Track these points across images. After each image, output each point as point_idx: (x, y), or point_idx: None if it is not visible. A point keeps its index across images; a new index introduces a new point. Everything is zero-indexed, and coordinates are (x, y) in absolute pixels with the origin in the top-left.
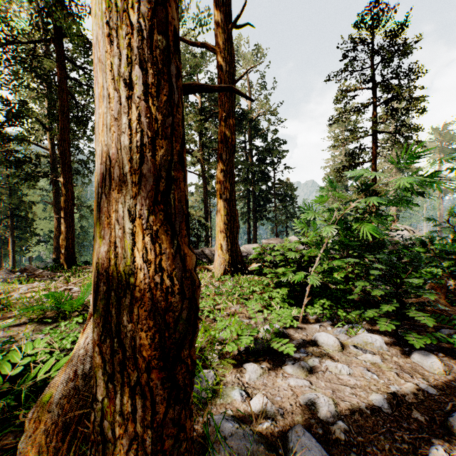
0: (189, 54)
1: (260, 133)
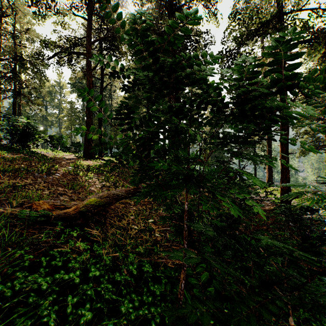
0: None
1: None
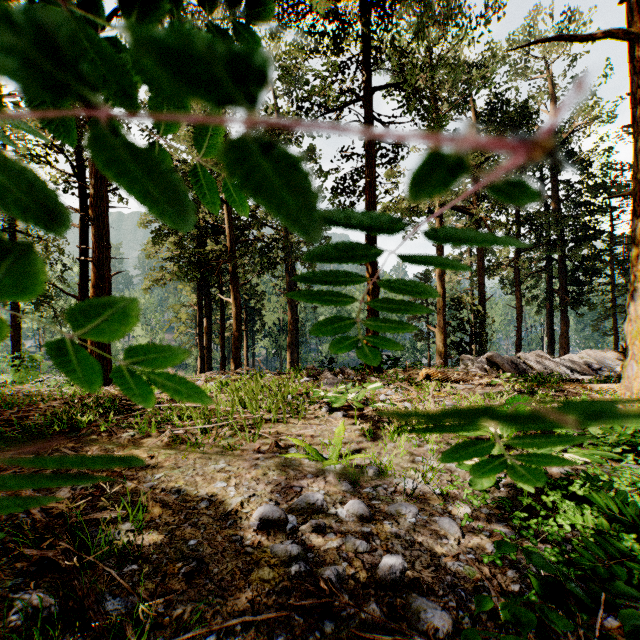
0: (456, 66)
1: (577, 160)
